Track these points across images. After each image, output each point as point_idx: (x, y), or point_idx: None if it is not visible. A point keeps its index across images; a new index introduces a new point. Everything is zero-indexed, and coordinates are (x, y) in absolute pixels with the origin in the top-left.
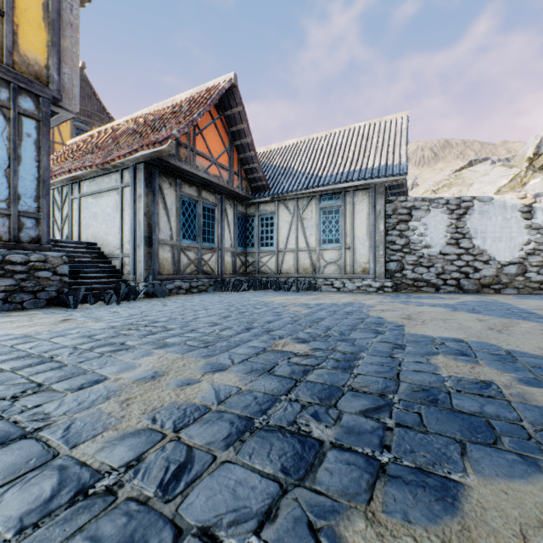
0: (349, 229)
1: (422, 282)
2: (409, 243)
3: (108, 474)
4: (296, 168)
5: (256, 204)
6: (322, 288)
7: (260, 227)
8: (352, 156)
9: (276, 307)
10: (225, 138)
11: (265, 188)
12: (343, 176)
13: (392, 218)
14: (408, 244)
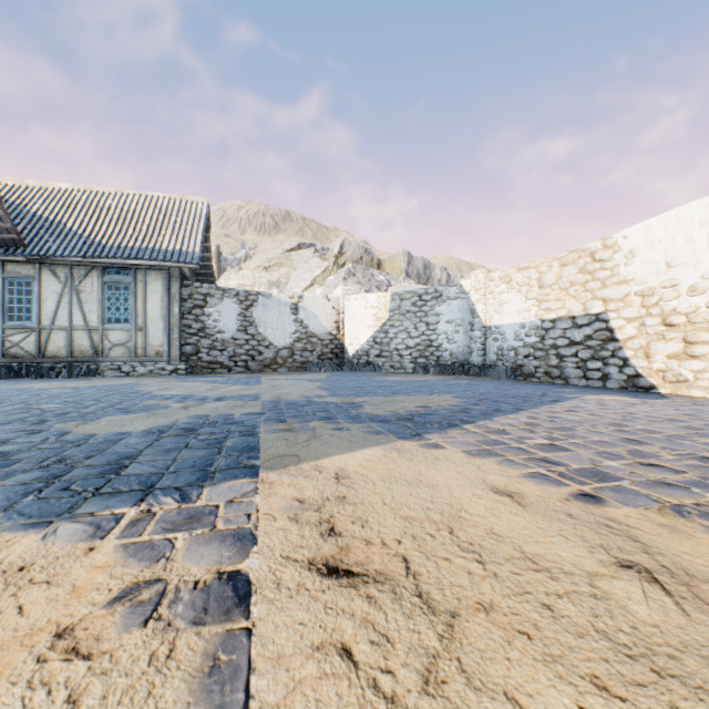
0: (142, 309)
1: (217, 365)
2: (205, 328)
3: None
4: (71, 226)
5: (0, 261)
6: (108, 374)
7: (7, 294)
8: (147, 230)
9: (34, 391)
10: None
11: (17, 244)
12: (133, 251)
13: (188, 302)
14: (204, 329)
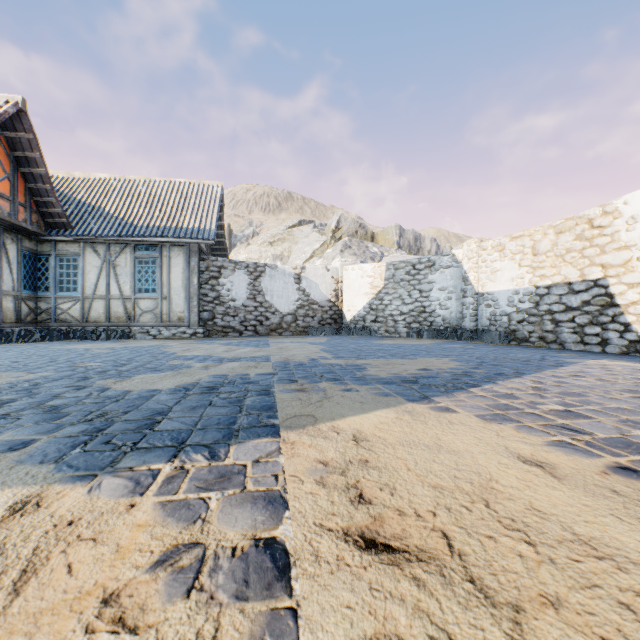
0: (167, 280)
1: (230, 329)
2: (219, 297)
3: (5, 387)
4: (108, 210)
5: (53, 241)
6: (138, 337)
7: (58, 269)
8: (170, 212)
9: (80, 351)
10: (6, 162)
11: (66, 226)
12: (160, 230)
13: (205, 274)
14: (219, 297)
